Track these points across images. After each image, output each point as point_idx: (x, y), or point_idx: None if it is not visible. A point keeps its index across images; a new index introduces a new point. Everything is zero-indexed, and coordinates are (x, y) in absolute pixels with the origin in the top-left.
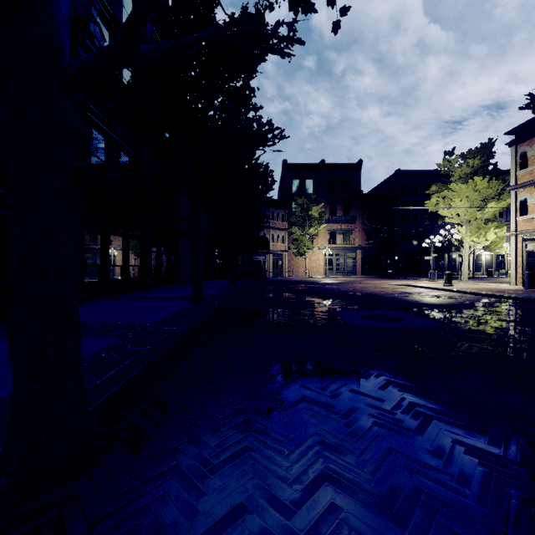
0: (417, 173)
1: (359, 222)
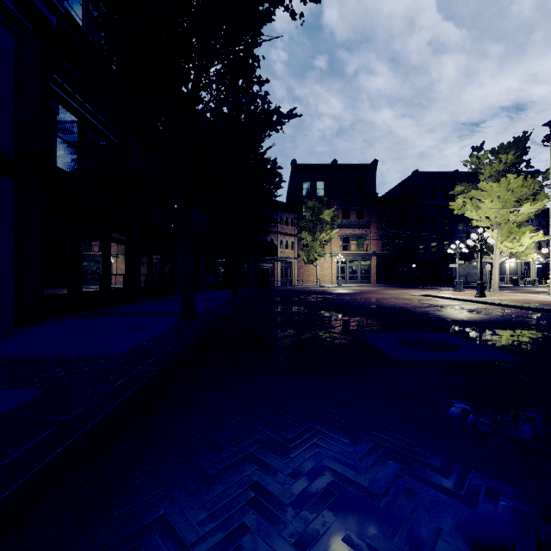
0: (436, 174)
1: (373, 227)
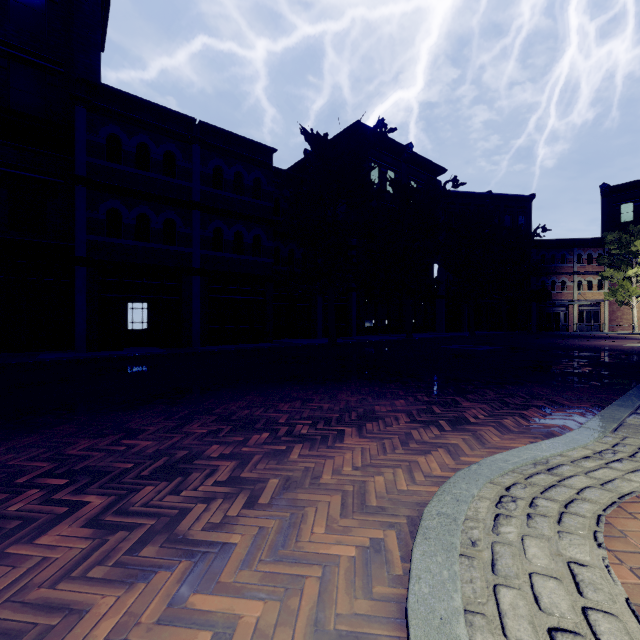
0: None
1: None
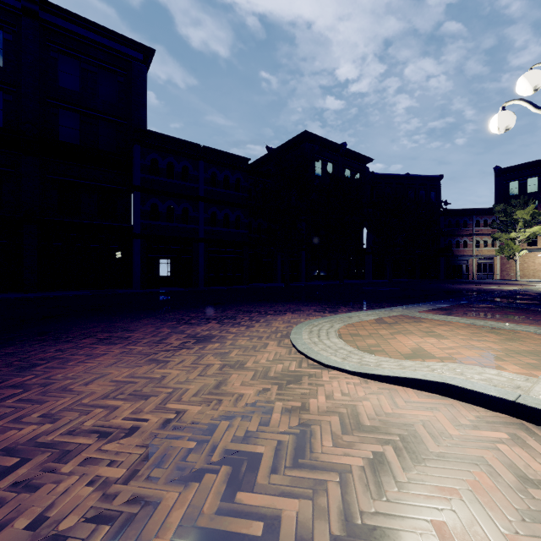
0: None
1: None
